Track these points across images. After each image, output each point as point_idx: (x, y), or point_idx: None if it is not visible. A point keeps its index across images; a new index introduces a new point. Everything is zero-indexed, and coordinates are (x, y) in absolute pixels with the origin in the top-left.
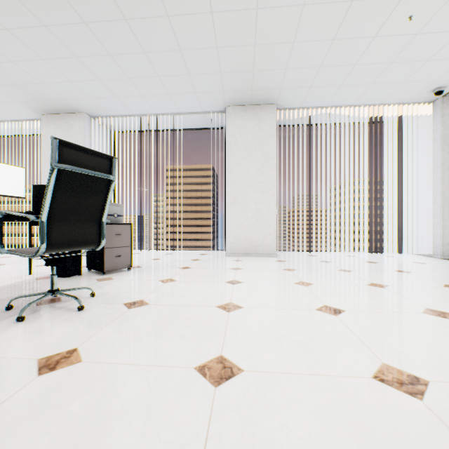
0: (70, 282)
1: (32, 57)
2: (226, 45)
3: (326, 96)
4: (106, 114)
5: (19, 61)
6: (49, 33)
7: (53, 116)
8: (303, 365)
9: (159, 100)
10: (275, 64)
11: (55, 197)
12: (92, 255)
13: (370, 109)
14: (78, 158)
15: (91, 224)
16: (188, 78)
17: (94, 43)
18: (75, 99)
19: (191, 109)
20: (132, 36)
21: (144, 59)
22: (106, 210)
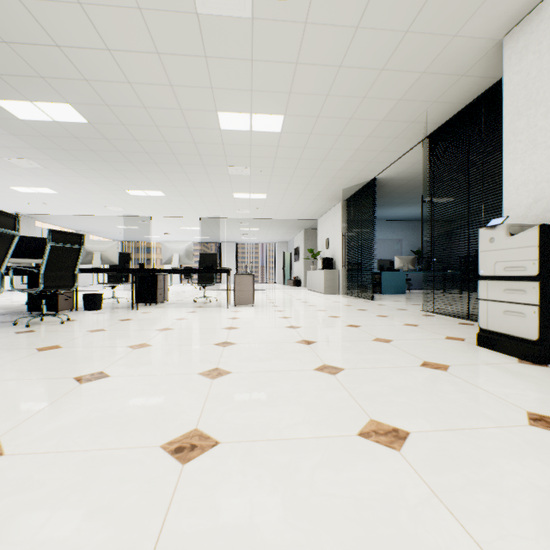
0: None
1: None
2: None
3: None
4: None
5: None
6: None
7: None
8: None
9: None
10: None
11: None
12: None
13: None
14: None
15: None
16: None
17: None
18: None
19: None
20: None
21: None
22: None
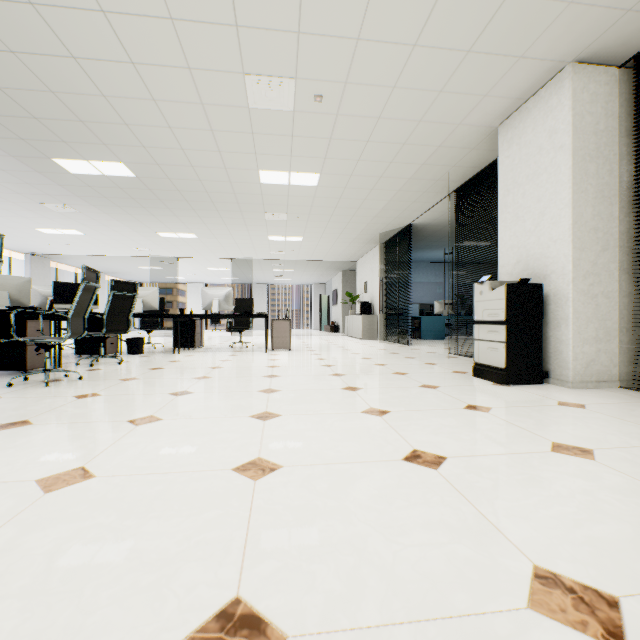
0: None
1: None
2: None
3: None
4: None
5: None
6: None
7: None
8: None
9: None
10: None
11: None
12: None
13: None
14: None
15: None
16: None
17: None
18: None
19: None
20: None
21: None
22: None
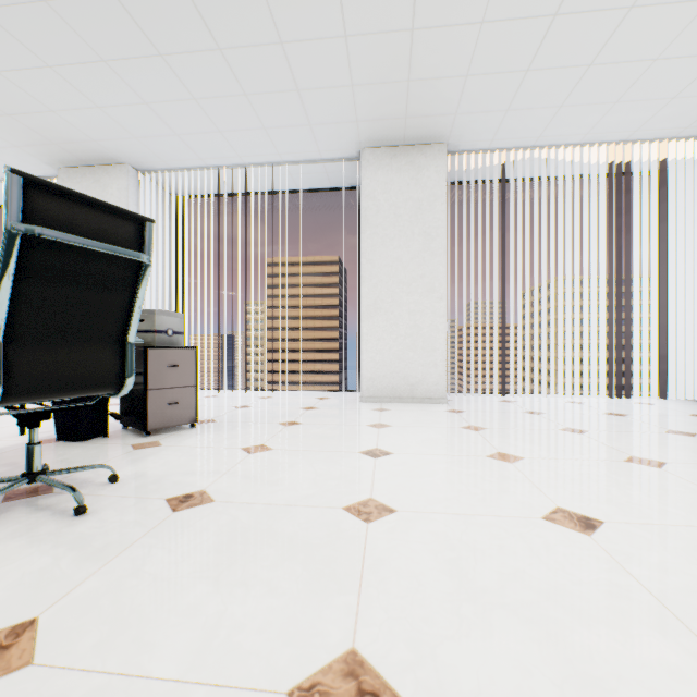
0: (84, 450)
1: (30, 63)
2: (361, 30)
3: (534, 127)
4: (162, 165)
5: (10, 70)
6: (53, 14)
7: (77, 170)
8: (553, 692)
9: (249, 139)
10: (447, 66)
11: (19, 293)
12: (129, 402)
13: (609, 149)
14: (71, 216)
15: (104, 346)
16: (296, 97)
17: (131, 32)
18: (110, 140)
19: (302, 154)
20: (196, 18)
21: (219, 62)
22: (135, 321)
